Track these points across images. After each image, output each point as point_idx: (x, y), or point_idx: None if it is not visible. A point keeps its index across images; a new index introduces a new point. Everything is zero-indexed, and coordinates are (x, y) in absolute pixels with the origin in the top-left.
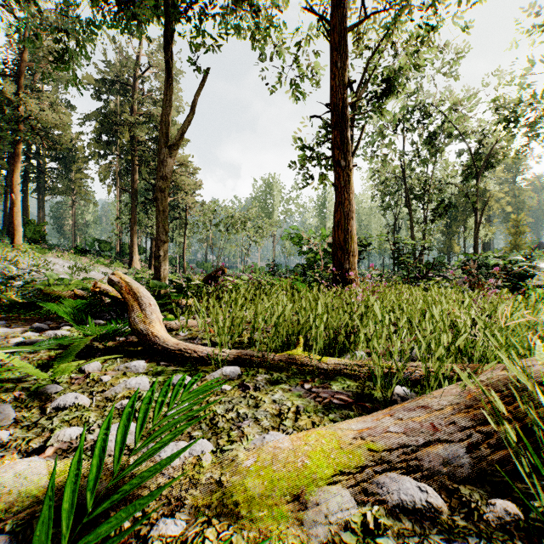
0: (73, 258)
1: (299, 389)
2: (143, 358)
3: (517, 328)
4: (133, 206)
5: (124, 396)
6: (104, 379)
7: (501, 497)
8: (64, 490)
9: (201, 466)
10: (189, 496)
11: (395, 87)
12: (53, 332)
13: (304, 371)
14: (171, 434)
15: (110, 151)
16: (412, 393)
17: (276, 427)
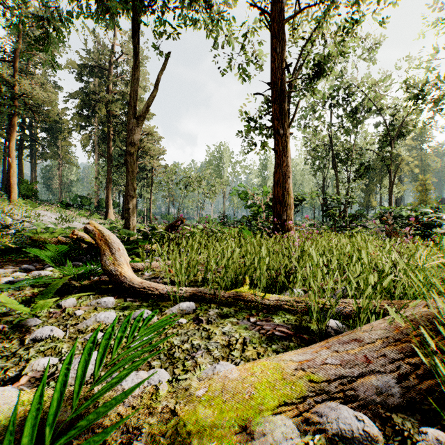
0: (59, 211)
1: (246, 322)
2: (112, 294)
3: (431, 269)
4: (109, 168)
5: (94, 329)
6: (78, 313)
7: (430, 425)
8: (25, 424)
9: (158, 395)
10: (145, 425)
11: (324, 70)
12: (38, 272)
13: (250, 306)
14: (128, 370)
15: (90, 123)
16: (344, 326)
17: (226, 357)
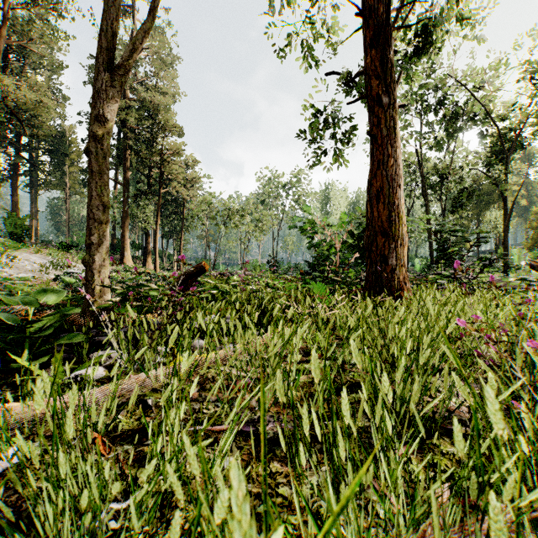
0: (53, 254)
1: None
2: None
3: None
4: (125, 198)
5: None
6: None
7: None
8: None
9: None
10: None
11: (429, 36)
12: None
13: None
14: None
15: None
16: None
17: None
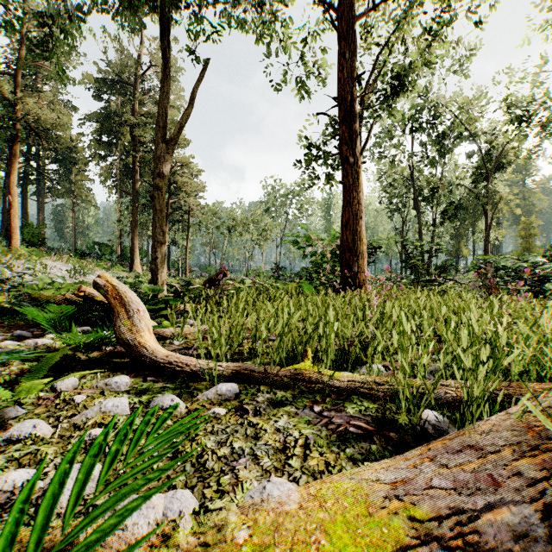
0: (72, 262)
1: (308, 413)
2: (128, 372)
3: None
4: (134, 208)
5: (96, 423)
6: (77, 400)
7: None
8: None
9: (177, 537)
10: None
11: (405, 83)
12: (34, 341)
13: (313, 389)
14: (117, 517)
15: (111, 152)
16: (445, 420)
17: (280, 469)
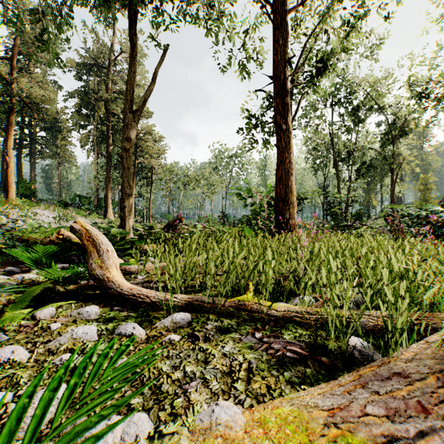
0: (57, 210)
1: (250, 339)
2: (98, 302)
3: None
4: (108, 167)
5: (67, 348)
6: (53, 327)
7: None
8: None
9: None
10: None
11: (327, 65)
12: (21, 276)
13: (254, 318)
14: None
15: (89, 122)
16: (370, 346)
17: (227, 392)
